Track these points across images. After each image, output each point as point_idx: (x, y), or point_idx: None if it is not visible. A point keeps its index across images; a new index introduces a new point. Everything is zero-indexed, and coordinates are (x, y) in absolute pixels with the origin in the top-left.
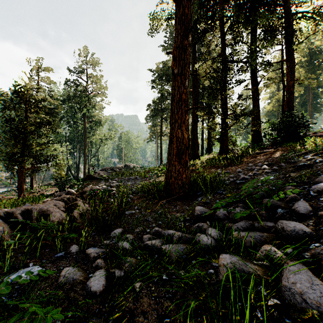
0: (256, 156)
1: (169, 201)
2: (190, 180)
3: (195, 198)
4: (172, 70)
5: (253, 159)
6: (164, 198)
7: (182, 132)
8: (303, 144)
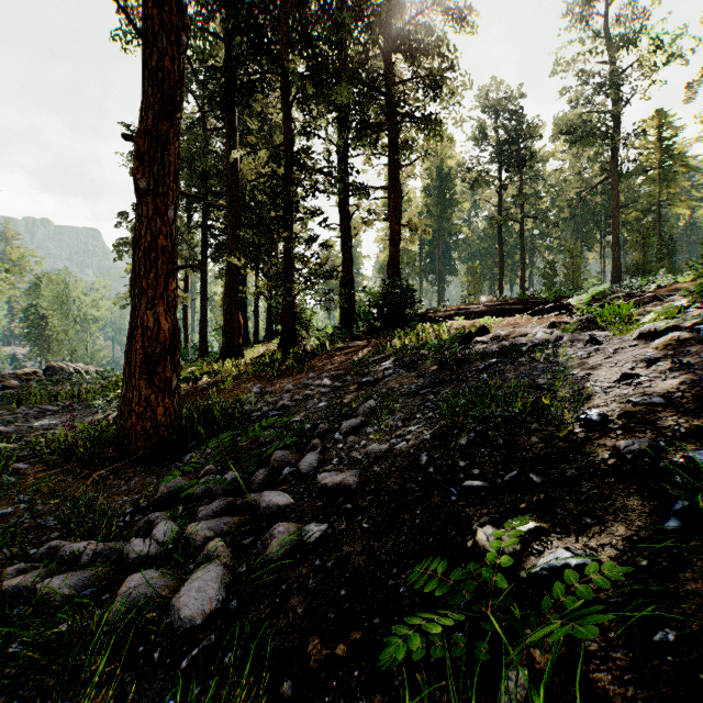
0: (335, 354)
1: (121, 468)
2: (178, 418)
3: (181, 455)
4: (134, 180)
5: (326, 362)
6: (112, 463)
7: (158, 317)
8: (389, 340)
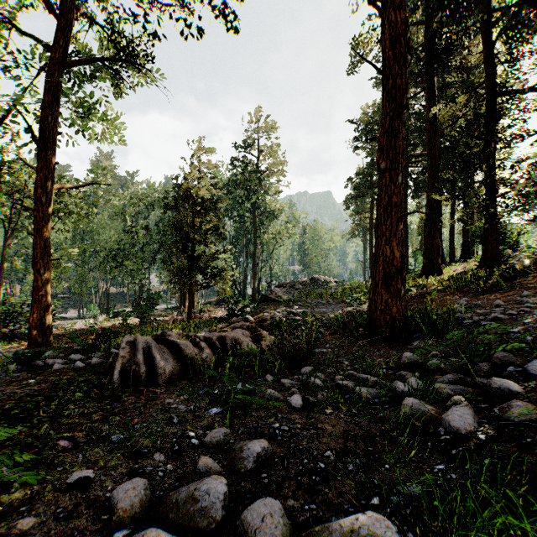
0: None
1: (372, 341)
2: (404, 316)
3: (409, 341)
4: (377, 165)
5: None
6: (366, 337)
7: (392, 249)
8: None
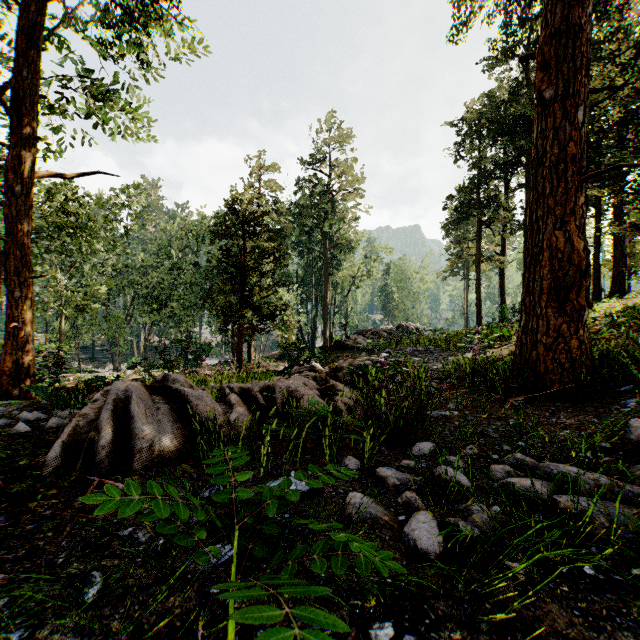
0: None
1: (534, 399)
2: (589, 356)
3: (613, 398)
4: (536, 94)
5: None
6: (517, 393)
7: (569, 236)
8: None
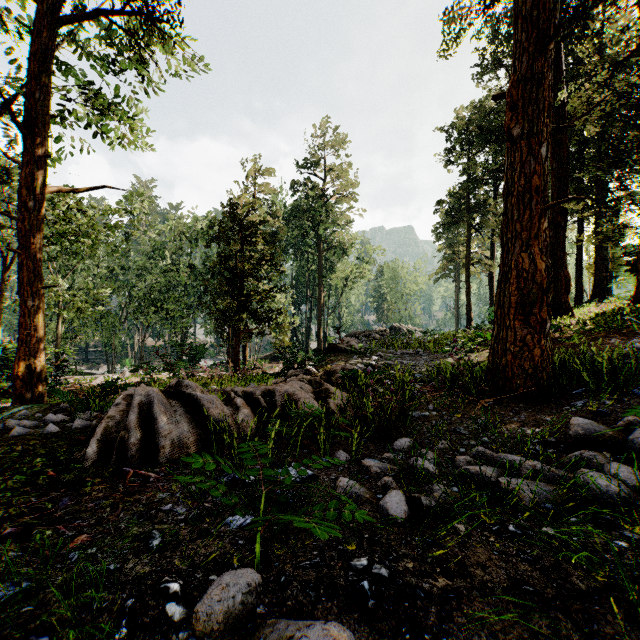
0: None
1: (502, 401)
2: (550, 362)
3: (567, 400)
4: (506, 131)
5: None
6: (489, 395)
7: (533, 258)
8: None
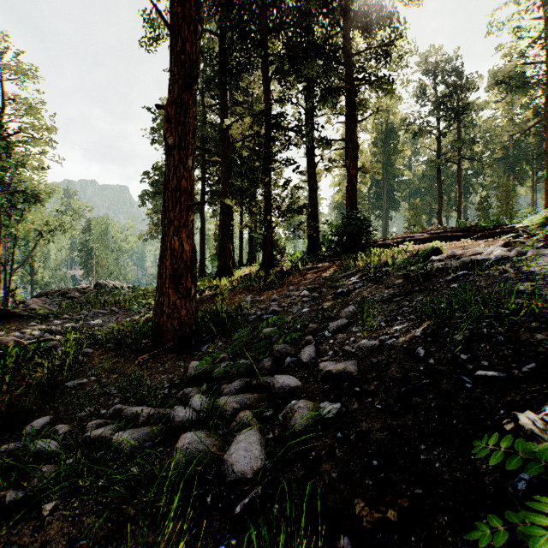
0: (306, 273)
1: (157, 354)
2: (195, 318)
3: (199, 346)
4: (164, 139)
5: (300, 279)
6: (150, 350)
7: (182, 241)
8: (354, 261)
